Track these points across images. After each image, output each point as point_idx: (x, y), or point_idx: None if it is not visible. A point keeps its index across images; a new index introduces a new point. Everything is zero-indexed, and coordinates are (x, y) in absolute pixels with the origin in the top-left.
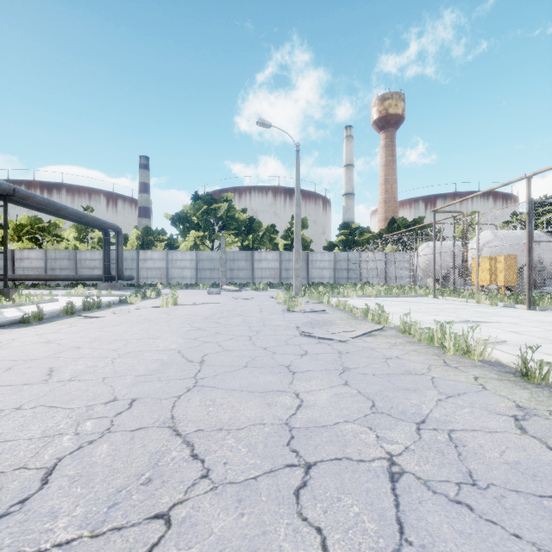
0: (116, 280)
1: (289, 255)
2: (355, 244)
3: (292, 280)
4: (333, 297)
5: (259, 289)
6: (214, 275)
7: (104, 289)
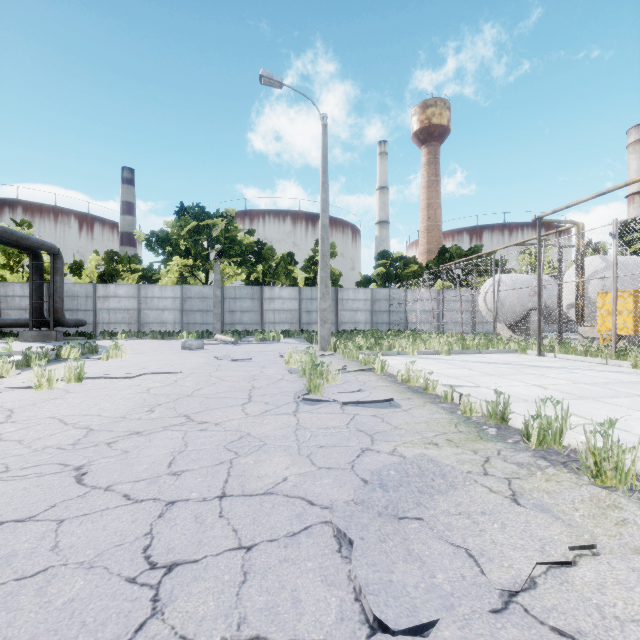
0: (52, 327)
1: (311, 292)
2: (398, 279)
3: (316, 326)
4: (382, 355)
5: (268, 339)
6: (207, 319)
7: (31, 340)
